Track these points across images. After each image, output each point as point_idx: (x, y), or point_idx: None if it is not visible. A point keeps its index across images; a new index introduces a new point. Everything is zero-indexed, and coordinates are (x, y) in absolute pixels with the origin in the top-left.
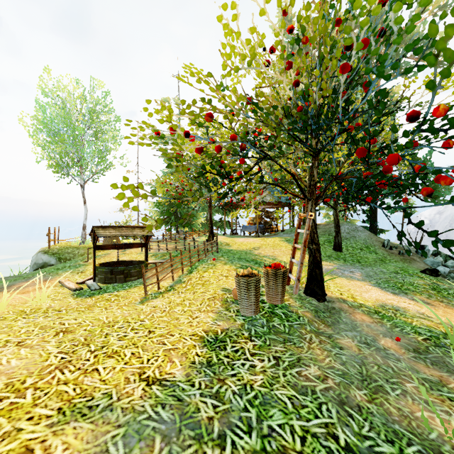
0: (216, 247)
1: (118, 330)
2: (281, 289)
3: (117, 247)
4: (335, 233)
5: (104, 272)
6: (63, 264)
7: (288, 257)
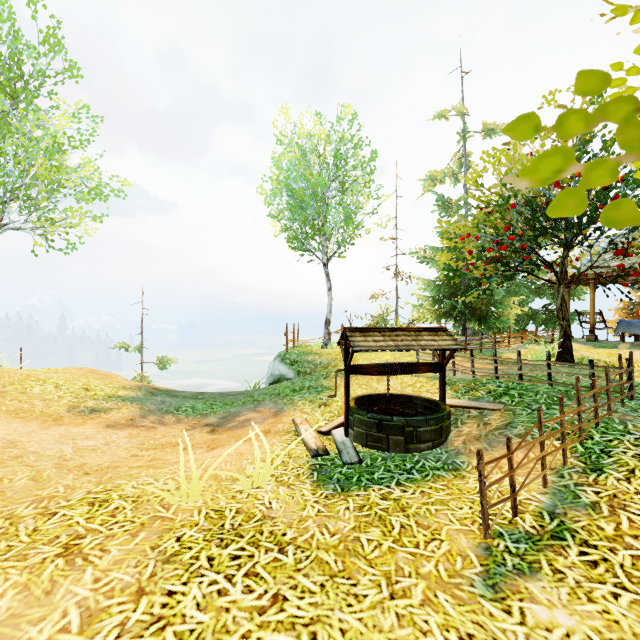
0: (627, 383)
1: None
2: None
3: (386, 370)
4: None
5: (365, 424)
6: (301, 380)
7: None
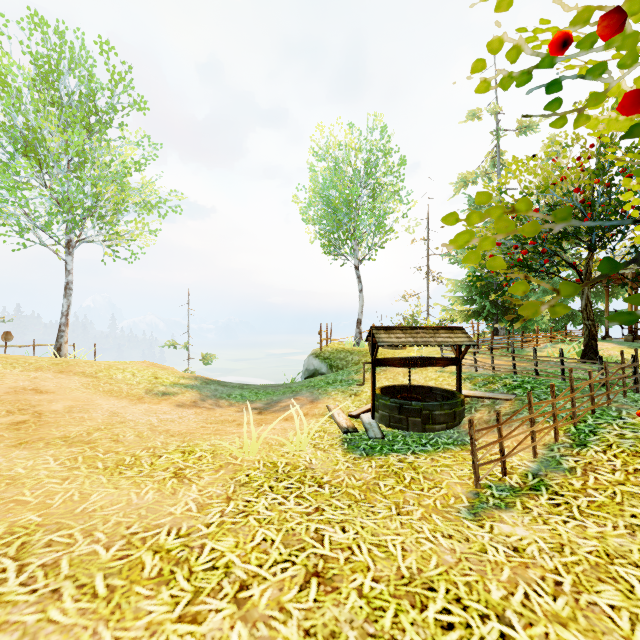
0: (632, 377)
1: (440, 639)
2: None
3: (408, 363)
4: None
5: (388, 407)
6: (334, 375)
7: None
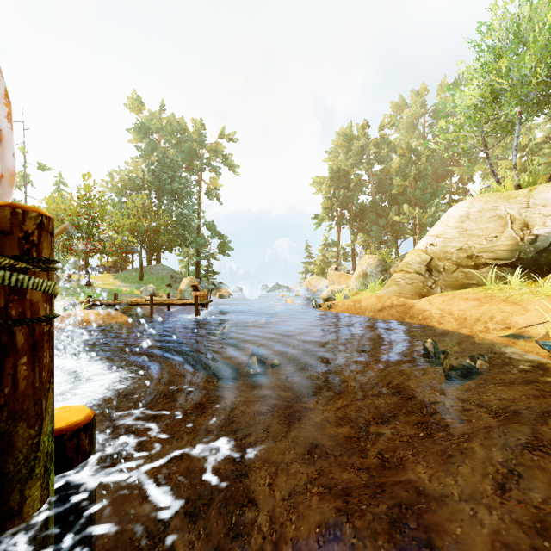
0: None
1: None
2: (69, 281)
3: None
4: (140, 270)
5: None
6: None
7: (105, 282)
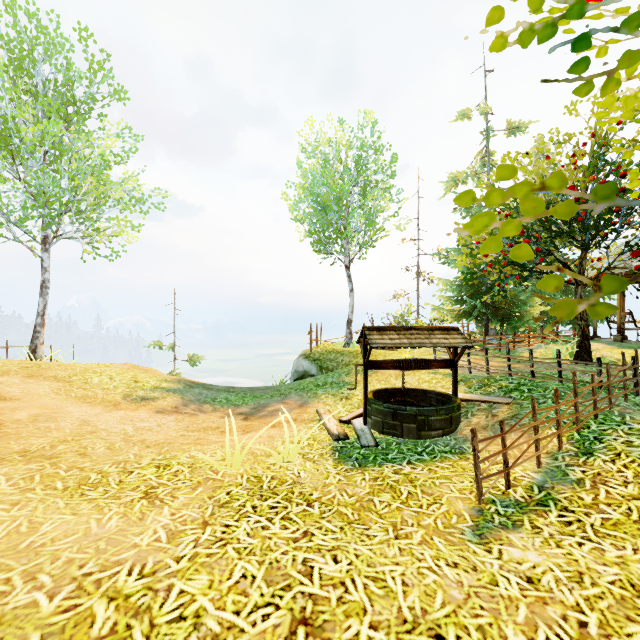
0: (632, 379)
1: None
2: None
3: (402, 365)
4: None
5: (381, 413)
6: (324, 377)
7: None
